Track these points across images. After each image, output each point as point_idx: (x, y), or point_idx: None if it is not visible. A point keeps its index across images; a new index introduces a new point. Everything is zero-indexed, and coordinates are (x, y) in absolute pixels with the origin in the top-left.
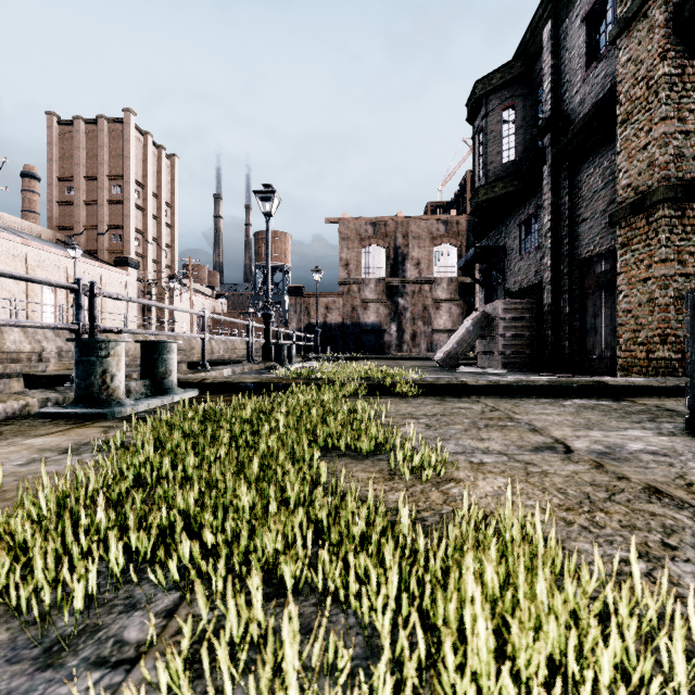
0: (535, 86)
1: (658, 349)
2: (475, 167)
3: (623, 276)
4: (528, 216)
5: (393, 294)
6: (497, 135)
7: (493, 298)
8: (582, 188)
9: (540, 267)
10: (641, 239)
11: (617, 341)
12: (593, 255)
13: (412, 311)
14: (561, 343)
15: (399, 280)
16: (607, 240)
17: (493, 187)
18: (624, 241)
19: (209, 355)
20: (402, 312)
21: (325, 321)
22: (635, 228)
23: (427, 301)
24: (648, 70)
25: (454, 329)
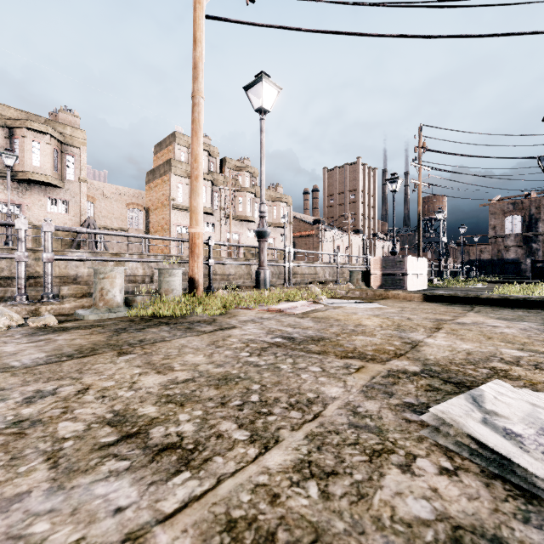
0: None
1: None
2: None
3: None
4: None
5: (528, 242)
6: None
7: None
8: None
9: None
10: None
11: None
12: None
13: (542, 251)
14: None
15: (532, 234)
16: None
17: None
18: None
19: None
20: (535, 251)
21: (479, 258)
22: None
23: None
24: None
25: None
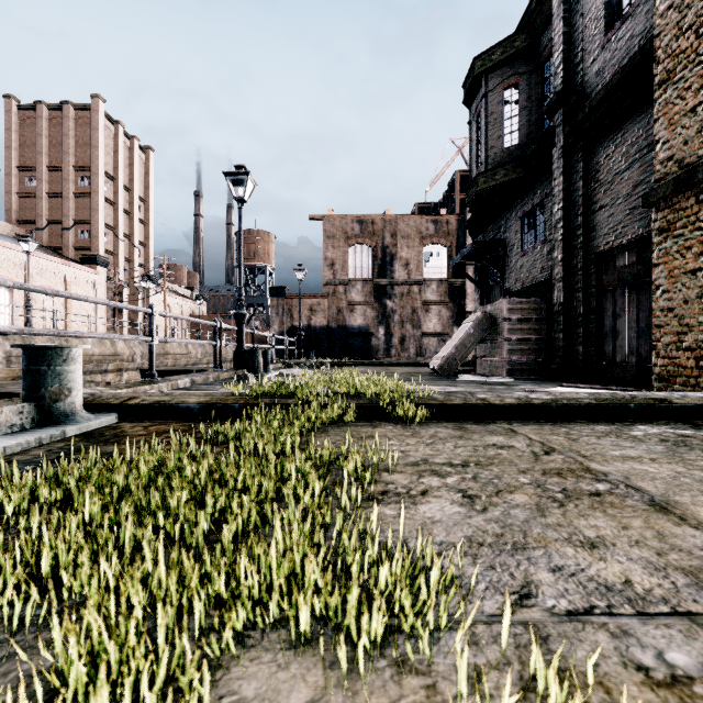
0: (542, 61)
1: None
2: (472, 155)
3: (662, 268)
4: (532, 207)
5: (381, 296)
6: (498, 117)
7: (490, 298)
8: (600, 171)
9: (547, 263)
10: (687, 222)
11: (653, 346)
12: (614, 247)
13: (400, 313)
14: (574, 348)
15: (387, 281)
16: (633, 228)
17: (494, 174)
18: (664, 226)
19: (185, 360)
20: (390, 314)
21: (309, 324)
22: (679, 209)
23: (416, 303)
24: (699, 14)
25: (444, 333)
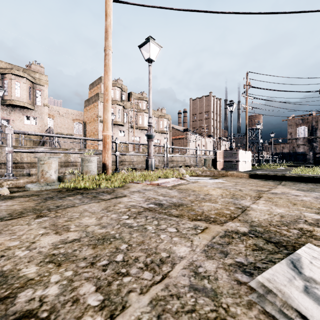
0: None
1: None
2: None
3: None
4: None
5: (311, 142)
6: None
7: None
8: None
9: None
10: None
11: None
12: None
13: (319, 147)
14: None
15: (313, 137)
16: None
17: None
18: None
19: None
20: (315, 148)
21: (282, 152)
22: None
23: None
24: None
25: None
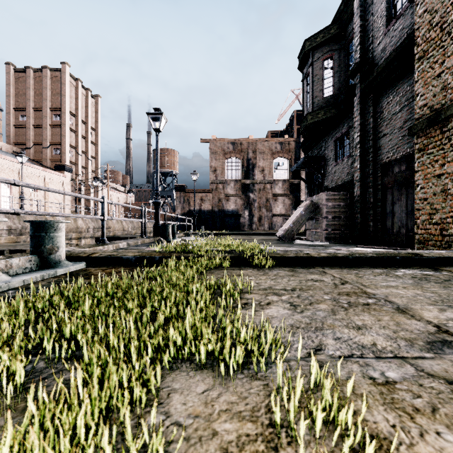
0: (347, 42)
1: (451, 227)
2: (304, 101)
3: (420, 173)
4: (341, 134)
5: (246, 191)
6: (320, 77)
7: (315, 192)
8: (383, 112)
9: (350, 170)
10: (435, 145)
11: (415, 222)
12: (392, 160)
13: (258, 202)
14: (367, 223)
15: (250, 181)
16: (403, 148)
17: (317, 114)
18: (421, 147)
19: (121, 232)
20: (252, 202)
21: (200, 209)
22: (431, 137)
23: (268, 195)
24: (442, 16)
25: (286, 214)
